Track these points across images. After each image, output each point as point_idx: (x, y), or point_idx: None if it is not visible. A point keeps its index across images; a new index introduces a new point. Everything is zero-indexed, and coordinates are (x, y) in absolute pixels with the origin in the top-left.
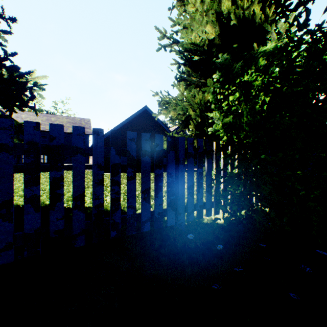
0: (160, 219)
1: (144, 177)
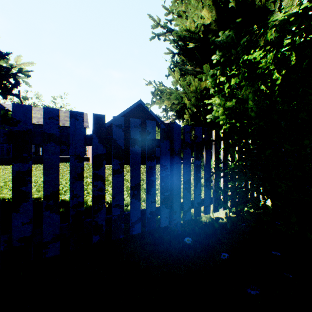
0: (152, 219)
1: (133, 170)
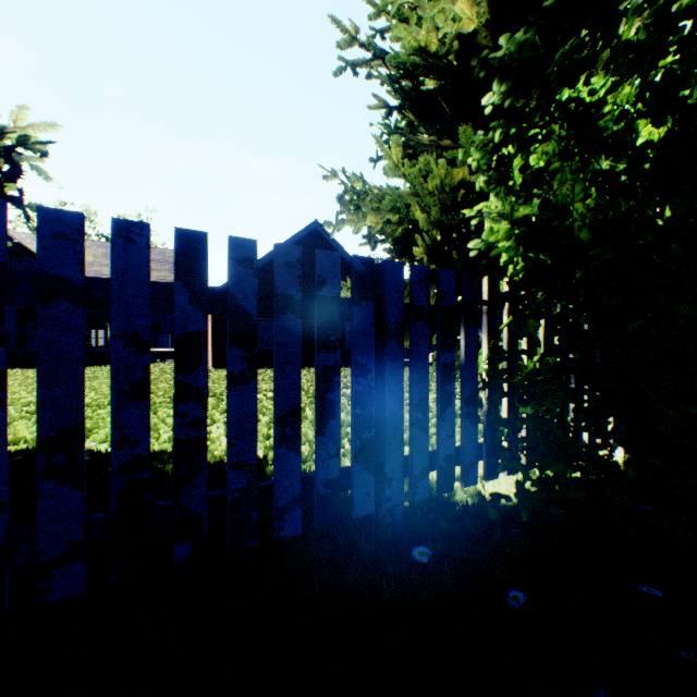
0: (332, 499)
1: (282, 376)
